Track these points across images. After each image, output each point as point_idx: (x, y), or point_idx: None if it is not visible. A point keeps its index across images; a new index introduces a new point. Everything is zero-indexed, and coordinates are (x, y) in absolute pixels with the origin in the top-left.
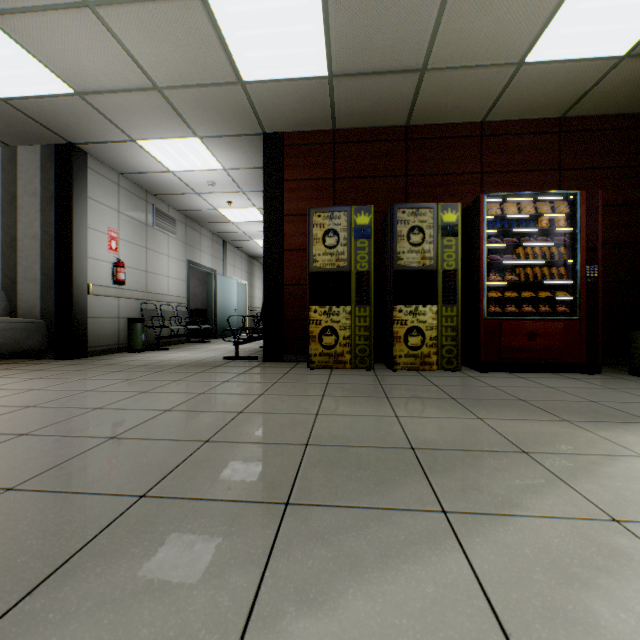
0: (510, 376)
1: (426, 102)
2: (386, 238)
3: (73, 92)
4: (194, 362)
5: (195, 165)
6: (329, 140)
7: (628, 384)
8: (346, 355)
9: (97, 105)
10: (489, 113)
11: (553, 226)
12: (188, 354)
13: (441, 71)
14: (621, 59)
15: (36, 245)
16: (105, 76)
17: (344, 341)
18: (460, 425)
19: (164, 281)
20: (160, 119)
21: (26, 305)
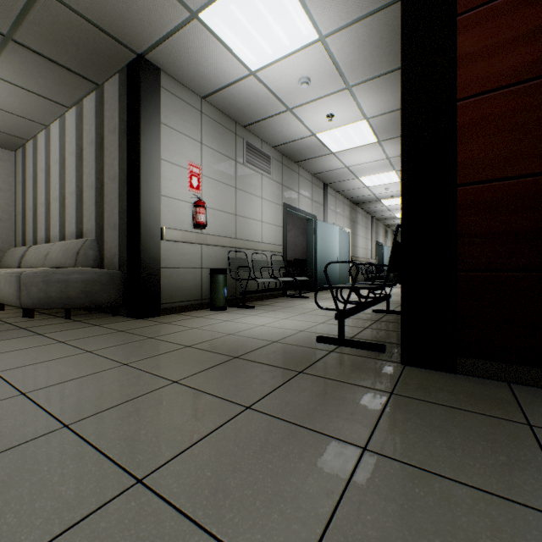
0: None
1: None
2: None
3: None
4: (265, 346)
5: (279, 45)
6: None
7: None
8: None
9: None
10: None
11: None
12: (270, 319)
13: None
14: None
15: (115, 187)
16: None
17: None
18: None
19: (256, 226)
20: None
21: (109, 254)
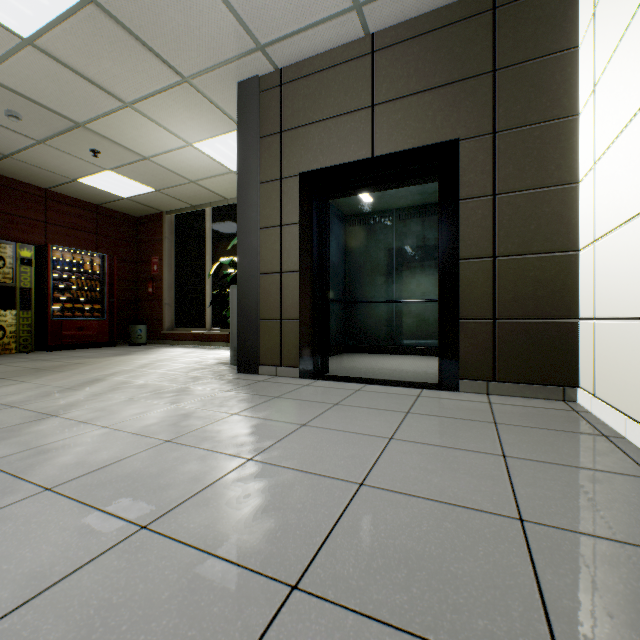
0: (70, 351)
1: (5, 166)
2: None
3: None
4: None
5: None
6: None
7: (126, 348)
8: None
9: None
10: (54, 188)
11: (94, 270)
12: None
13: (22, 162)
14: (125, 198)
15: None
16: None
17: None
18: (52, 363)
19: None
20: None
21: None
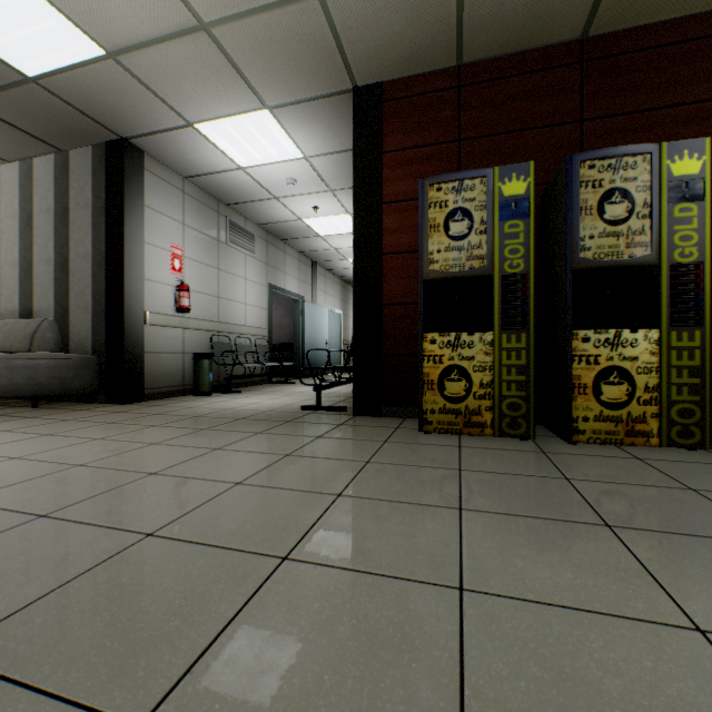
0: None
1: None
2: (553, 219)
3: (104, 53)
4: (261, 413)
5: (269, 155)
6: (451, 83)
7: None
8: (484, 413)
9: (136, 71)
10: None
11: None
12: (260, 400)
13: None
14: None
15: (87, 266)
16: (134, 16)
17: (481, 390)
18: None
19: (240, 309)
20: (216, 83)
21: (78, 338)
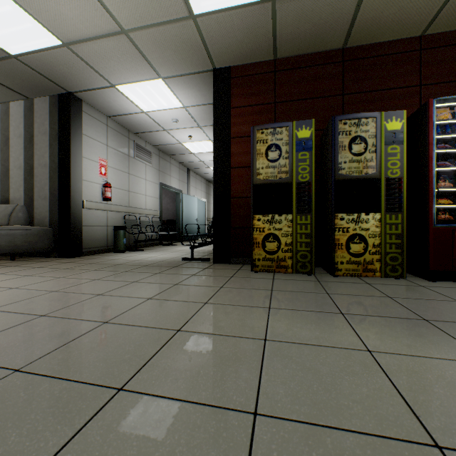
0: None
1: (366, 18)
2: (325, 151)
3: (61, 43)
4: (157, 262)
5: (161, 105)
6: (270, 69)
7: None
8: (288, 260)
9: (81, 54)
10: (430, 24)
11: None
12: (156, 255)
13: None
14: None
15: (46, 171)
16: (82, 24)
17: (286, 247)
18: None
19: (142, 198)
20: (130, 63)
21: (40, 216)
